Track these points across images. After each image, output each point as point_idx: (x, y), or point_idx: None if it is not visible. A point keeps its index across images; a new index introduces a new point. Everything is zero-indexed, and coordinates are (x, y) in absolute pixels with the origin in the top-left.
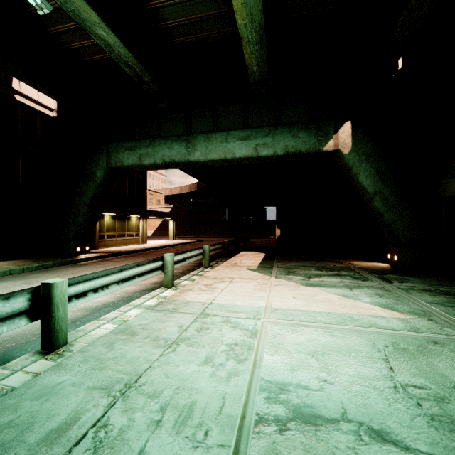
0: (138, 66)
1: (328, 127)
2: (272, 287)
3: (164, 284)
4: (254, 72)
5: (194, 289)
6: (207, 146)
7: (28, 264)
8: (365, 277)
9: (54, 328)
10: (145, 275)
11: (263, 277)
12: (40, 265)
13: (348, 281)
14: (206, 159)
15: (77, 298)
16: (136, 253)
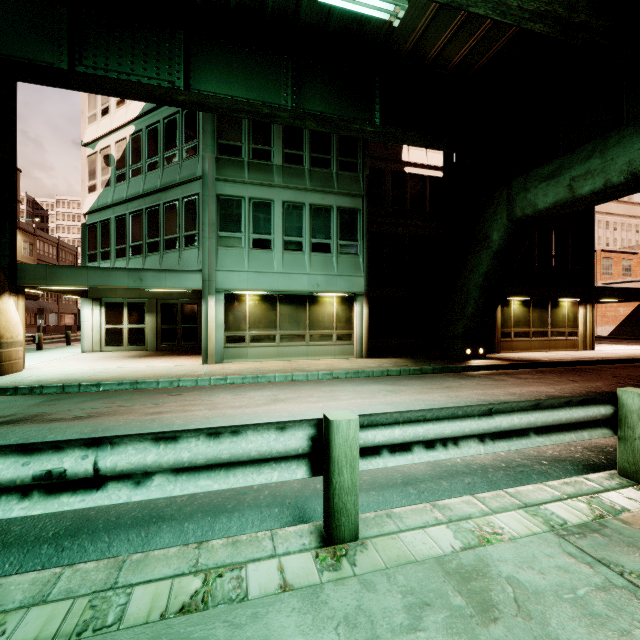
0: (562, 0)
1: None
2: None
3: (618, 467)
4: None
5: None
6: None
7: (406, 366)
8: None
9: (333, 504)
10: (556, 432)
11: None
12: (417, 368)
13: None
14: None
15: (391, 452)
16: (565, 367)
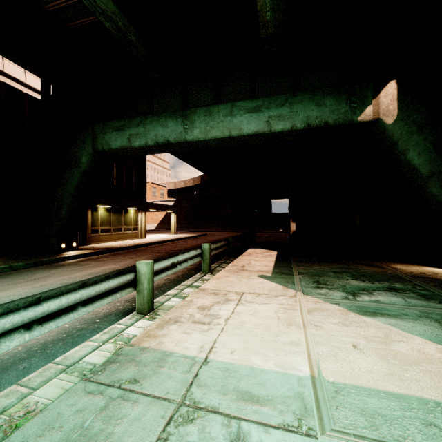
0: (121, 18)
1: (364, 90)
2: (306, 316)
3: (137, 309)
4: (267, 21)
5: (182, 319)
6: (207, 121)
7: None
8: (437, 295)
9: None
10: (99, 300)
11: (285, 292)
12: (6, 266)
13: (419, 304)
14: (207, 138)
15: None
16: (129, 250)
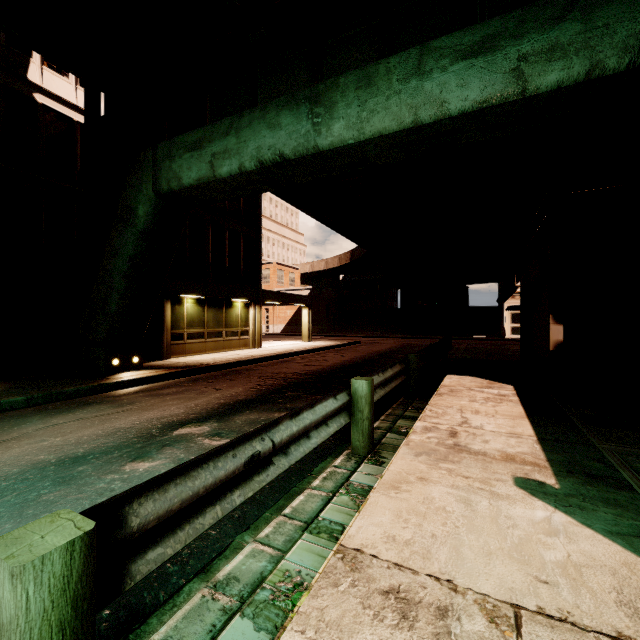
0: None
1: None
2: None
3: None
4: None
5: None
6: (363, 99)
7: None
8: None
9: None
10: None
11: None
12: None
13: None
14: (361, 137)
15: None
16: (225, 370)
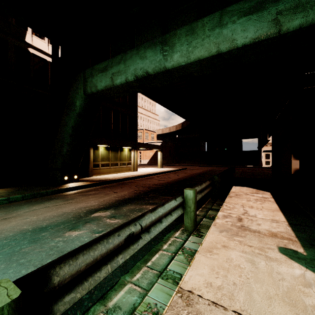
0: None
1: None
2: None
3: None
4: None
5: None
6: (189, 41)
7: None
8: None
9: None
10: None
11: None
12: (4, 198)
13: None
14: (188, 61)
15: None
16: (119, 182)
